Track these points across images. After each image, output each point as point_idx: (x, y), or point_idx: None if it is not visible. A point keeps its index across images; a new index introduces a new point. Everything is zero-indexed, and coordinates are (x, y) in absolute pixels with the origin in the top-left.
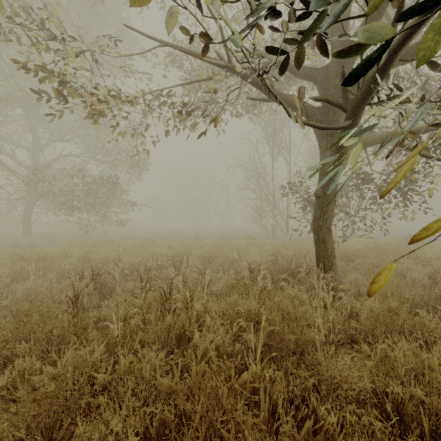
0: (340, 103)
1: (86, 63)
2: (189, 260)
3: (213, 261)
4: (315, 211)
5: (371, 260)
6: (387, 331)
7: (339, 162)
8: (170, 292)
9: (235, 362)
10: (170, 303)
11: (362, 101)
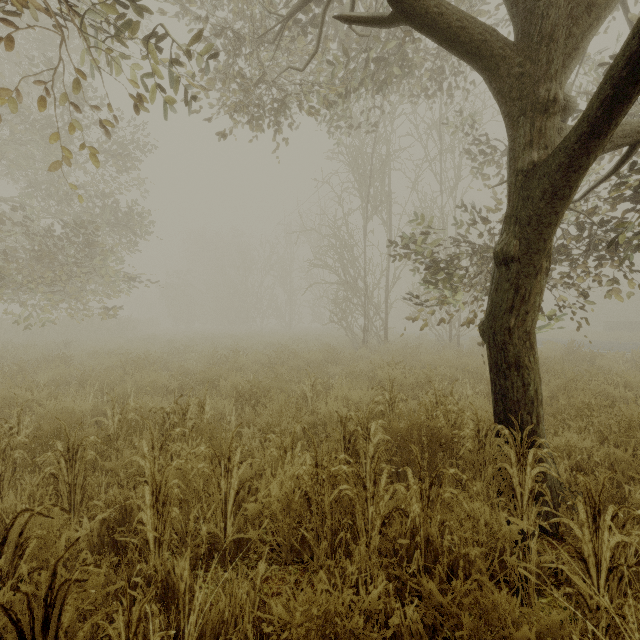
0: None
1: None
2: (203, 407)
3: (259, 405)
4: (496, 294)
5: (586, 399)
6: None
7: (586, 162)
8: (46, 618)
9: None
10: None
11: None
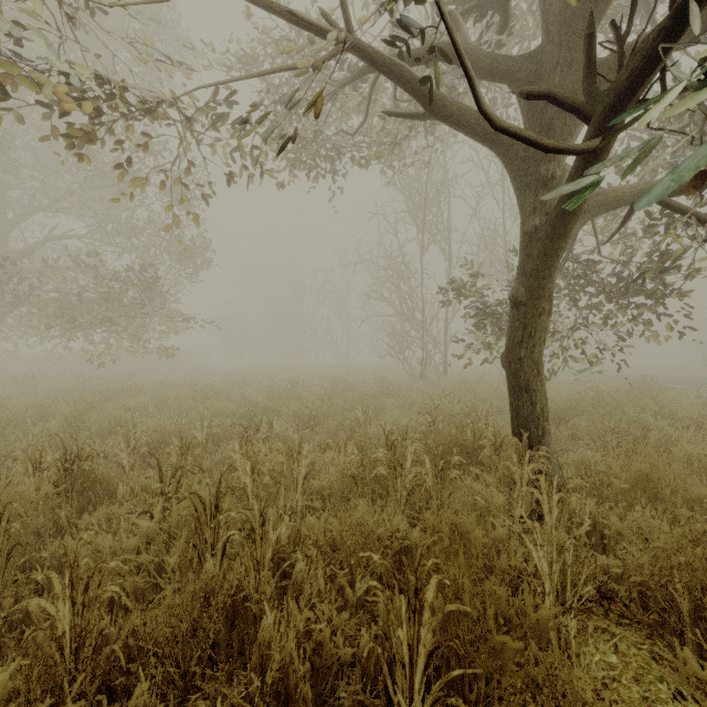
0: (578, 103)
1: (39, 7)
2: (272, 425)
3: (318, 425)
4: (510, 330)
5: (606, 422)
6: (693, 587)
7: (564, 234)
8: (217, 504)
9: (360, 682)
10: (217, 528)
11: (628, 92)
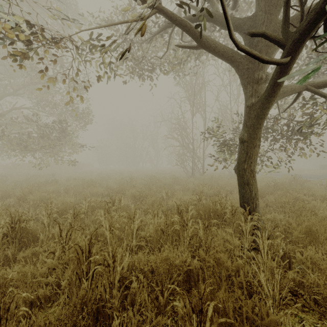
0: (279, 38)
1: None
2: (121, 201)
3: (143, 201)
4: (239, 155)
5: (284, 199)
6: None
7: (268, 106)
8: (89, 250)
9: None
10: (89, 263)
11: (307, 31)
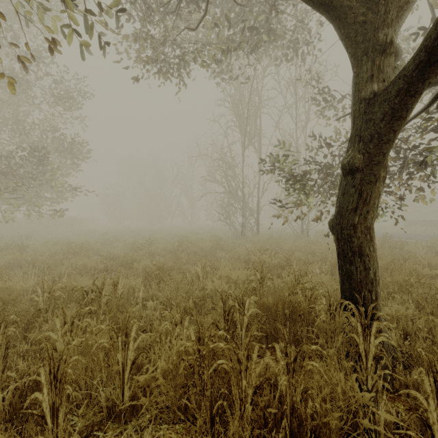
0: None
1: None
2: (117, 285)
3: (161, 283)
4: (343, 197)
5: (406, 277)
6: None
7: (421, 88)
8: None
9: None
10: None
11: None
